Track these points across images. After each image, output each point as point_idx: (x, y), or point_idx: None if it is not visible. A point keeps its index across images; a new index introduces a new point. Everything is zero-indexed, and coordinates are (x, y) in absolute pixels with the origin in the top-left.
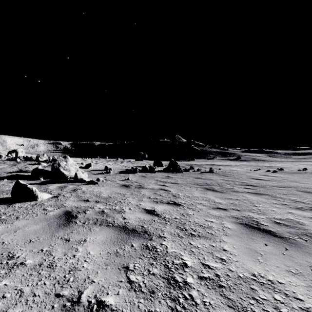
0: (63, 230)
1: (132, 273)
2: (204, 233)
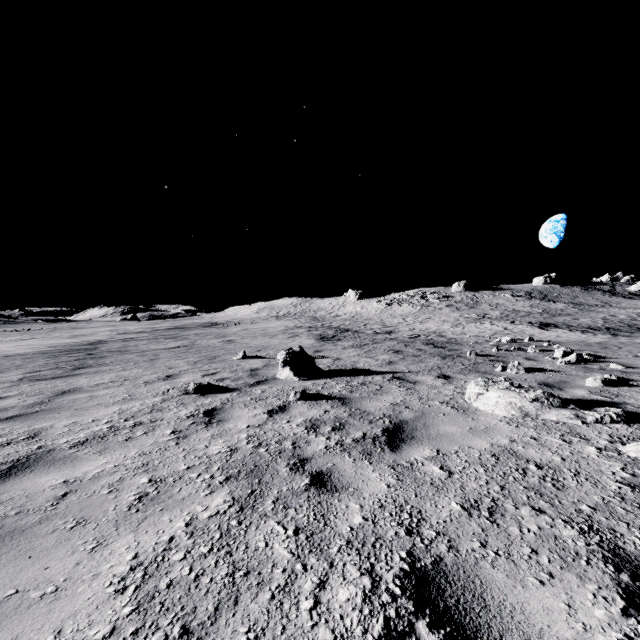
0: (2, 530)
1: (135, 435)
2: (23, 434)
